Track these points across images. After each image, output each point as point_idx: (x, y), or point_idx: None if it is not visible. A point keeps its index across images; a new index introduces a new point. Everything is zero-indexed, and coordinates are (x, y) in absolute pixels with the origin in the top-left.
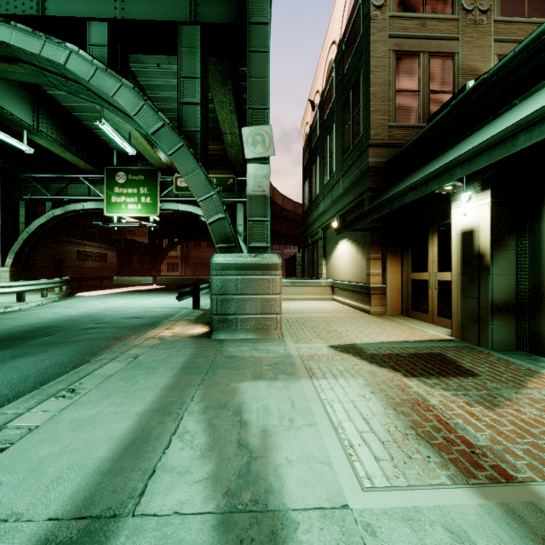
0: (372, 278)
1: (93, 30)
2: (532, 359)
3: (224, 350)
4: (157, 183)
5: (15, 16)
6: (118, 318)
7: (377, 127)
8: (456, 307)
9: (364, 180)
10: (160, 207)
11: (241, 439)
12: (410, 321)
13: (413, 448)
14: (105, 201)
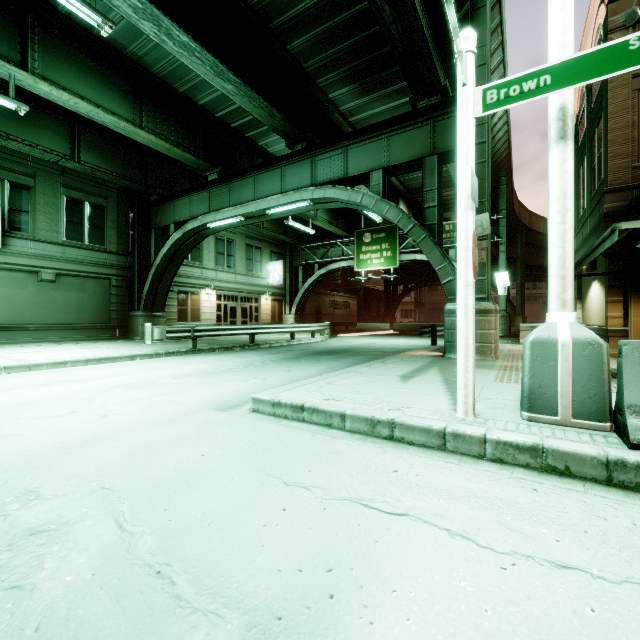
0: (610, 321)
1: (373, 176)
2: None
3: (452, 360)
4: (396, 238)
5: (336, 180)
6: (379, 348)
7: (617, 171)
8: None
9: (602, 225)
10: (399, 259)
11: (453, 374)
12: None
13: None
14: (355, 259)
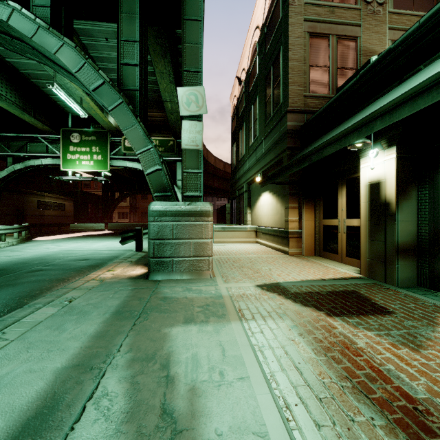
0: (290, 224)
1: None
2: (434, 295)
3: (159, 291)
4: (107, 143)
5: None
6: (67, 260)
7: (294, 96)
8: (364, 249)
9: (284, 140)
10: (110, 164)
11: (166, 403)
12: (323, 260)
13: (353, 406)
14: (61, 158)
